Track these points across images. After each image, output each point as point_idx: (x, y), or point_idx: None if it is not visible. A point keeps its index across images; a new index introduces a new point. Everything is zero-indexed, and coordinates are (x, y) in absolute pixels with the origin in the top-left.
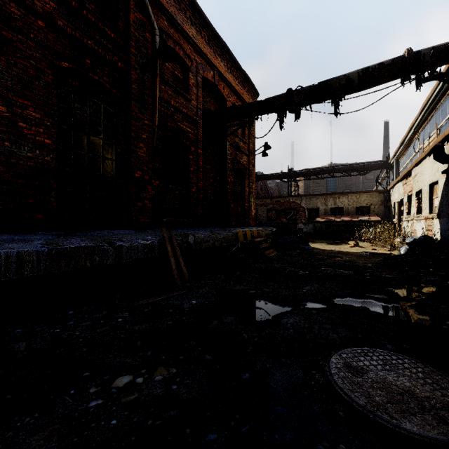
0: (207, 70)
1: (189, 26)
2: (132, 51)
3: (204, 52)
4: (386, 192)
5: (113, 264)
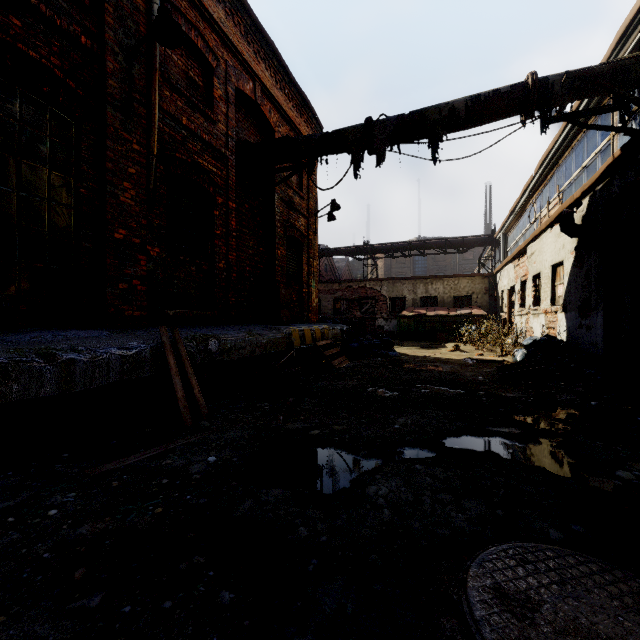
0: (243, 79)
1: (214, 2)
2: (108, 21)
3: (238, 50)
4: (492, 277)
5: (61, 394)
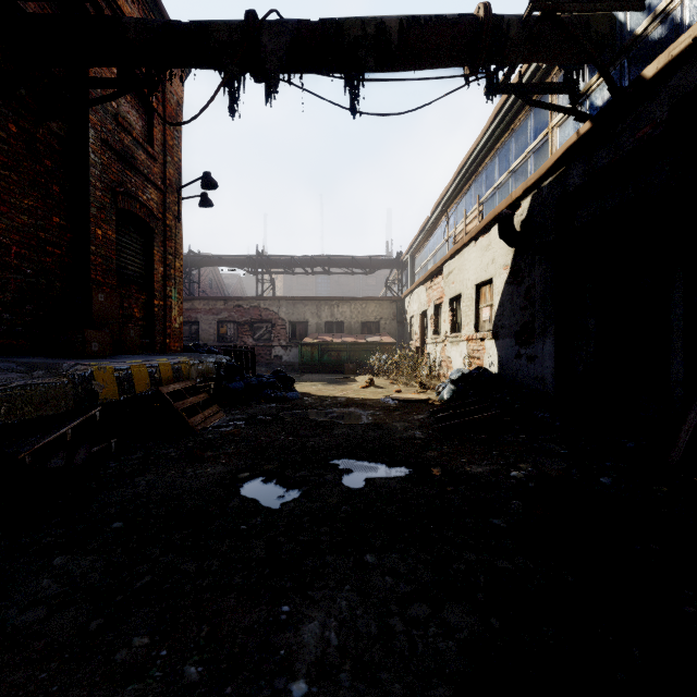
0: None
1: None
2: None
3: None
4: (400, 301)
5: None
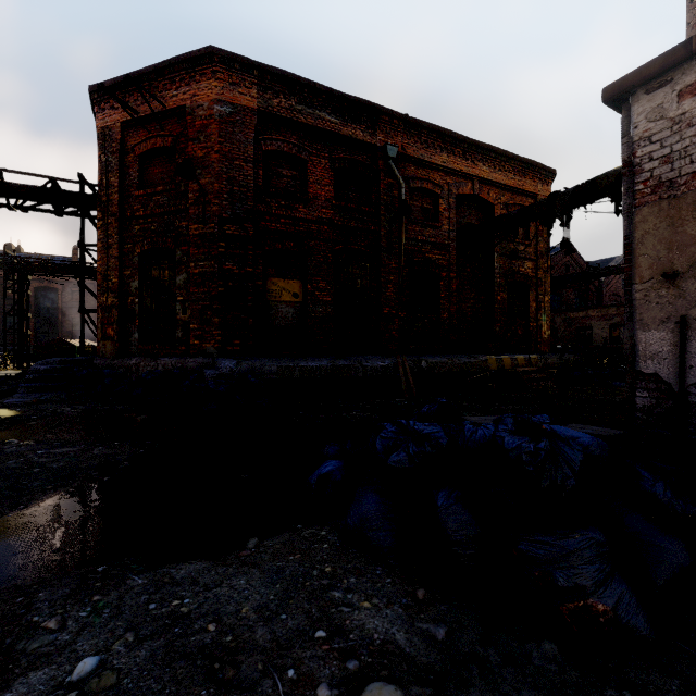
0: (462, 185)
1: (439, 155)
2: (381, 213)
3: (458, 170)
4: None
5: (364, 379)
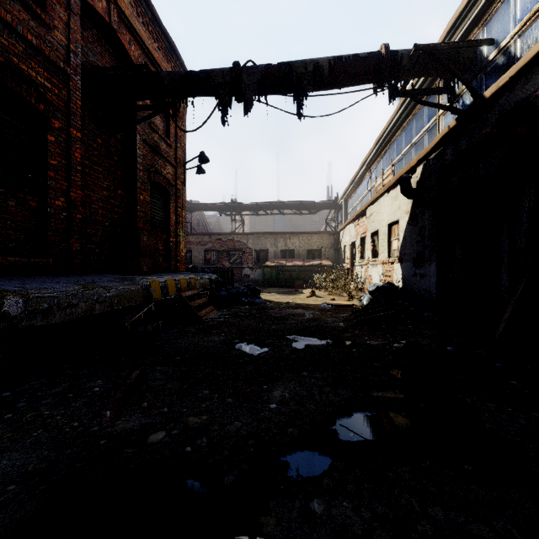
0: None
1: None
2: None
3: None
4: (336, 234)
5: None
